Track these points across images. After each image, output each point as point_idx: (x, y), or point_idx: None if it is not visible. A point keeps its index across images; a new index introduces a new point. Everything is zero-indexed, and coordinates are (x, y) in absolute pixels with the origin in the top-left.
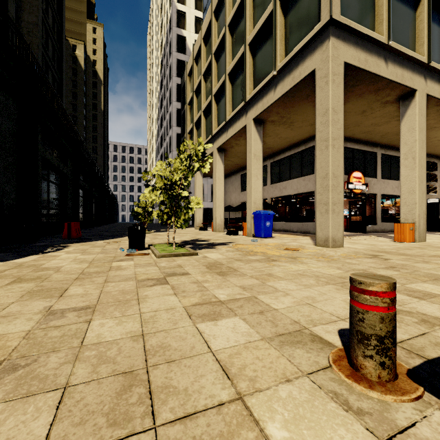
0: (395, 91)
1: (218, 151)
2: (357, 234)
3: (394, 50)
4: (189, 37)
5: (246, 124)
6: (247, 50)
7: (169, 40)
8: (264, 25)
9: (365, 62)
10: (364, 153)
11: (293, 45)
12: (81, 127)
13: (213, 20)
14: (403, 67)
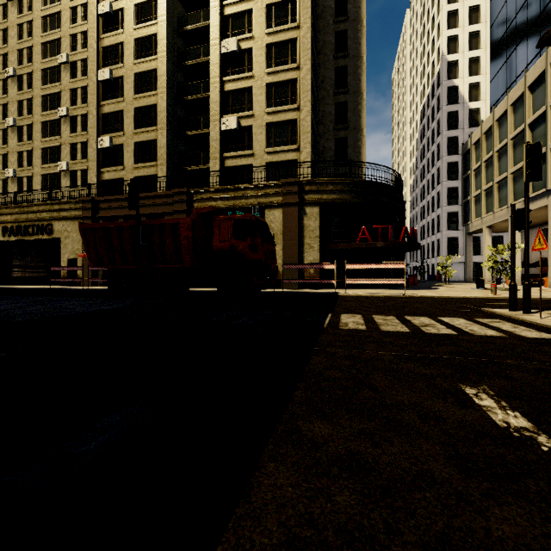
0: None
1: None
2: None
3: None
4: (462, 84)
5: (547, 204)
6: (548, 152)
7: (437, 94)
8: None
9: None
10: None
11: None
12: None
13: (509, 112)
14: None
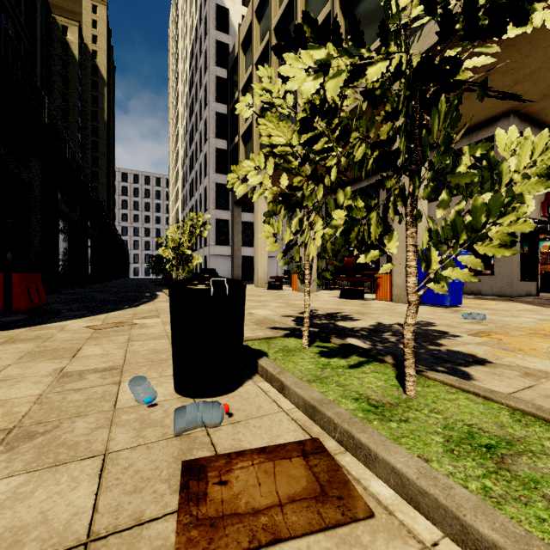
0: None
1: None
2: None
3: None
4: (233, 10)
5: None
6: None
7: (204, 14)
8: None
9: None
10: None
11: None
12: (75, 143)
13: None
14: None
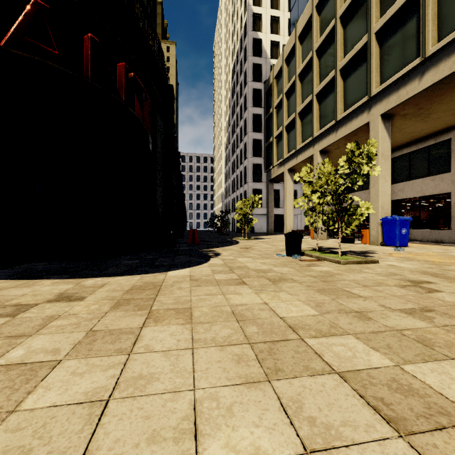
0: None
1: (321, 153)
2: None
3: None
4: (265, 39)
5: (369, 121)
6: (372, 39)
7: (244, 46)
8: (401, 8)
9: None
10: None
11: (454, 22)
12: None
13: (315, 15)
14: None
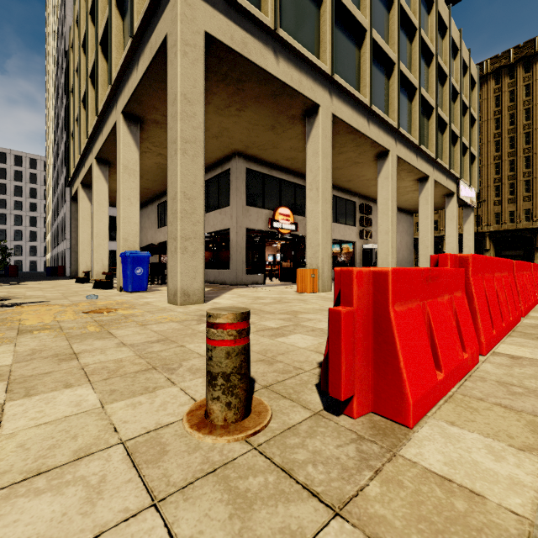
0: (297, 102)
1: (99, 163)
2: (284, 283)
3: (286, 43)
4: None
5: (116, 119)
6: (112, 5)
7: None
8: None
9: (243, 44)
10: (295, 186)
11: None
12: None
13: None
14: (301, 71)
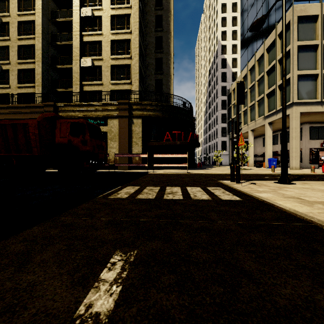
0: None
1: (251, 131)
2: None
3: None
4: (228, 58)
5: (265, 124)
6: (265, 96)
7: (216, 62)
8: (272, 90)
9: (310, 109)
10: None
11: None
12: None
13: (248, 74)
14: None
